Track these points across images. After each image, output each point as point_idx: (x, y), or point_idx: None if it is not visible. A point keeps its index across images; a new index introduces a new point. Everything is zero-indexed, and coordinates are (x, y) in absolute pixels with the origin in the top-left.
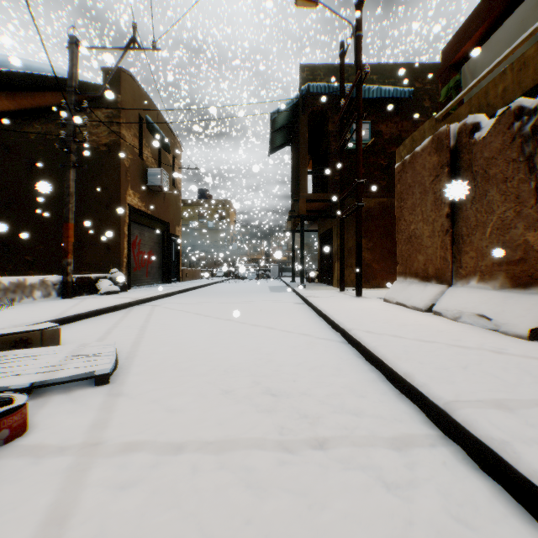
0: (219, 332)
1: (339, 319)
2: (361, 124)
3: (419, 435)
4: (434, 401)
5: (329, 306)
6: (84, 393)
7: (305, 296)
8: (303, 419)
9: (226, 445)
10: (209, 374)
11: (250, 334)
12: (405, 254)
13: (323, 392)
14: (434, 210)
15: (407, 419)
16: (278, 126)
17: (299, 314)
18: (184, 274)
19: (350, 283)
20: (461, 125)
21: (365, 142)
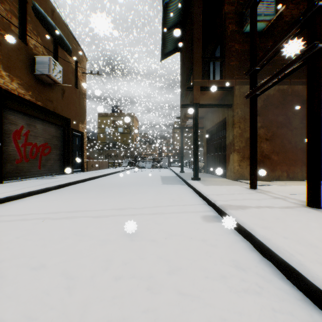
0: None
1: None
2: None
3: None
4: None
5: None
6: None
7: (220, 205)
8: None
9: None
10: None
11: None
12: None
13: None
14: None
15: None
16: (170, 23)
17: None
18: (90, 165)
19: (248, 176)
20: None
21: (268, 18)
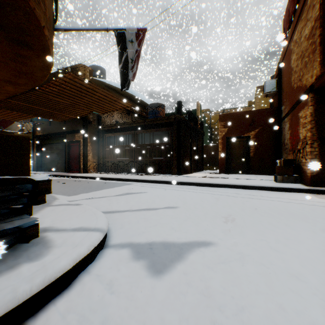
0: None
1: None
2: None
3: None
4: None
5: None
6: None
7: None
8: None
9: None
10: None
11: None
12: None
13: None
14: None
15: None
16: None
17: None
18: None
19: None
20: None
21: None
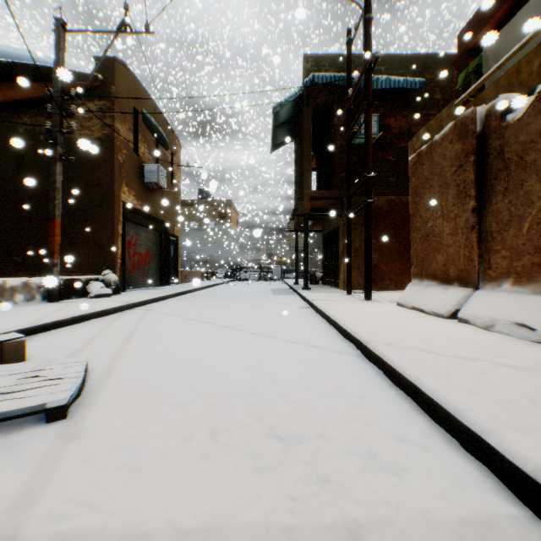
0: (215, 342)
1: (352, 327)
2: (370, 114)
3: (499, 518)
4: (513, 461)
5: (338, 311)
6: (27, 435)
7: (310, 299)
8: (323, 484)
9: (209, 540)
10: (197, 403)
11: (251, 345)
12: (421, 254)
13: (345, 433)
14: (456, 204)
15: (470, 483)
16: (281, 121)
17: (305, 320)
18: (183, 276)
19: (357, 285)
20: (490, 107)
21: (373, 136)
